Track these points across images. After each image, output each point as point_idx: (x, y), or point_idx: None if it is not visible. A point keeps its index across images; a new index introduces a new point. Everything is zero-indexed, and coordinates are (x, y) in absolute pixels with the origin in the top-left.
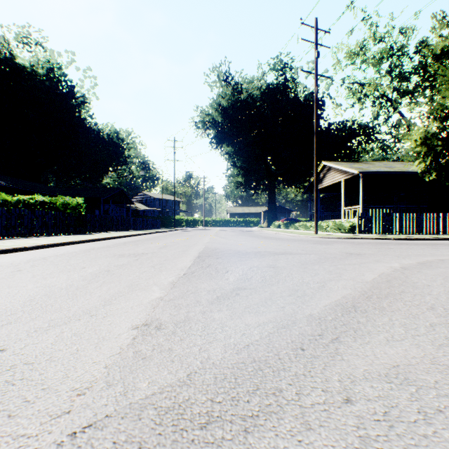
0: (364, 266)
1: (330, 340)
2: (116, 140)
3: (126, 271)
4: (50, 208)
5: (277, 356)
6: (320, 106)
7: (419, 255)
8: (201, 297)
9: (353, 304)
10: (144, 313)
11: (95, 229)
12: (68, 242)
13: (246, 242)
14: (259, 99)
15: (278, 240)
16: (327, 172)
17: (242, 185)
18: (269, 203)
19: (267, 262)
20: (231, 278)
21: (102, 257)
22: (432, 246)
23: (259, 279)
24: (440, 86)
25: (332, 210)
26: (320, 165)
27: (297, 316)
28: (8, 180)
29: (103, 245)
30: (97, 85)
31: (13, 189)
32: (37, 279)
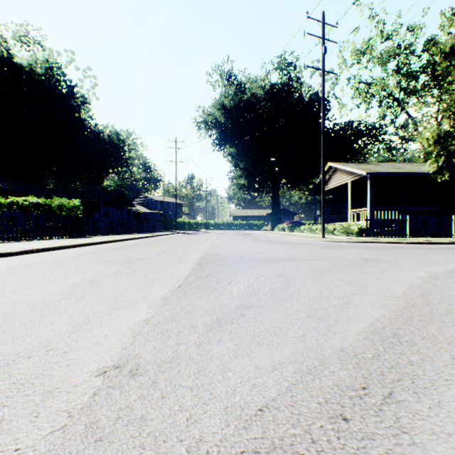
0: (387, 276)
1: (381, 399)
2: (117, 141)
3: (113, 282)
4: (45, 210)
5: (309, 436)
6: (326, 106)
7: (443, 262)
8: (197, 319)
9: (393, 330)
10: (120, 347)
11: (92, 233)
12: (60, 246)
13: (250, 246)
14: (262, 99)
15: (284, 244)
16: (334, 174)
17: (245, 187)
18: (272, 205)
19: (275, 269)
20: (234, 292)
21: (91, 263)
22: (451, 251)
23: (268, 293)
24: (448, 86)
25: (338, 213)
26: (326, 167)
27: (324, 352)
28: (4, 182)
29: (97, 249)
30: (97, 85)
31: (10, 191)
32: (4, 293)
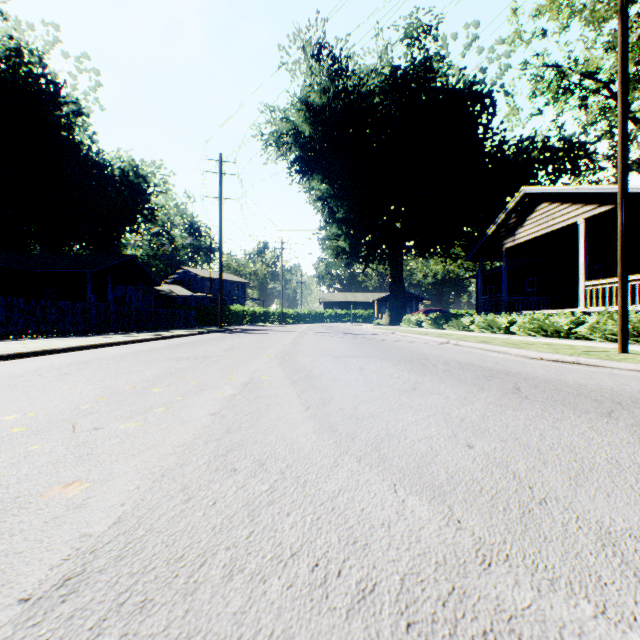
0: None
1: None
2: (134, 179)
3: None
4: None
5: None
6: (488, 107)
7: None
8: None
9: None
10: None
11: None
12: None
13: None
14: (378, 92)
15: None
16: (532, 211)
17: (345, 253)
18: (391, 283)
19: None
20: None
21: None
22: None
23: None
24: None
25: (514, 294)
26: (516, 197)
27: None
28: None
29: None
30: (100, 85)
31: None
32: None
